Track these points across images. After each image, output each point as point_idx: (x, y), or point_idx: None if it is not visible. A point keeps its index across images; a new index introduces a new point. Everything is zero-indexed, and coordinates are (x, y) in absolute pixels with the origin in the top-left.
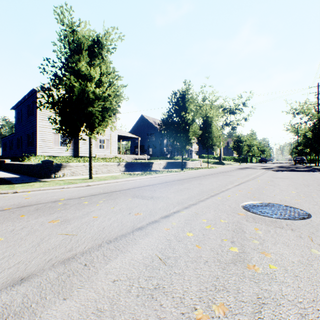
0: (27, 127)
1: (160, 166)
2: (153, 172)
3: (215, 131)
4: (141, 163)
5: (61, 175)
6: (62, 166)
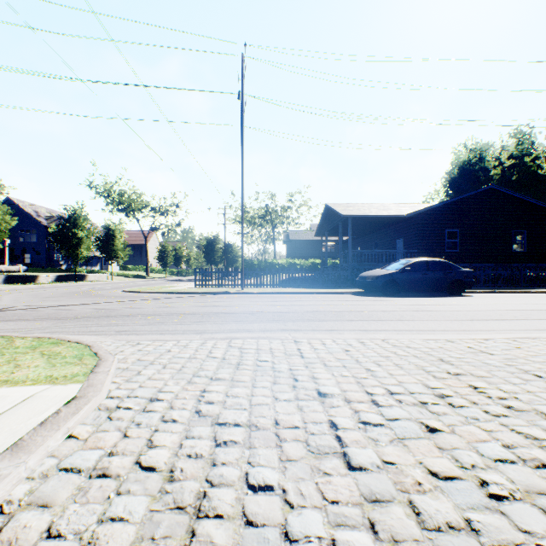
0: None
1: (49, 279)
2: (42, 283)
3: (119, 244)
4: (24, 275)
5: None
6: None
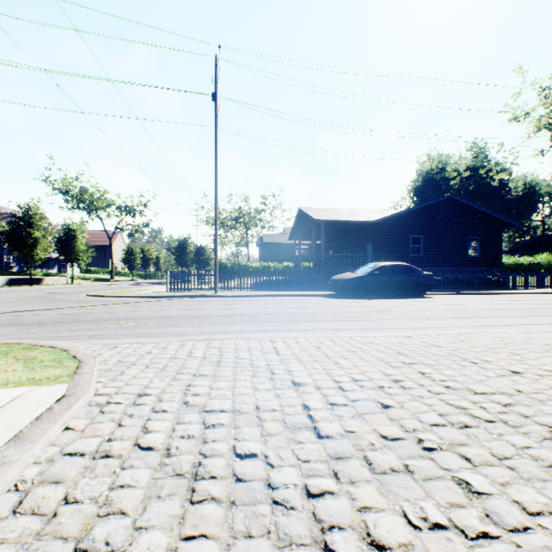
0: None
1: None
2: None
3: (81, 245)
4: None
5: None
6: None
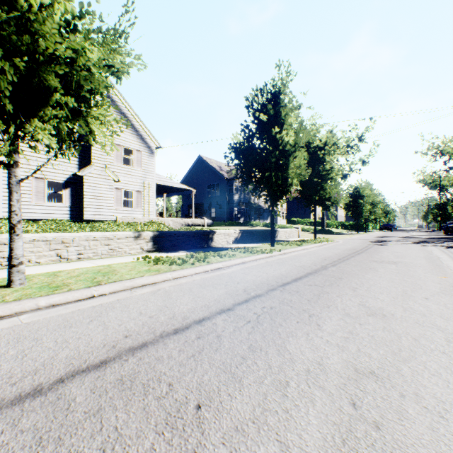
0: None
1: (228, 238)
2: (213, 255)
3: (329, 173)
4: (189, 232)
5: None
6: None
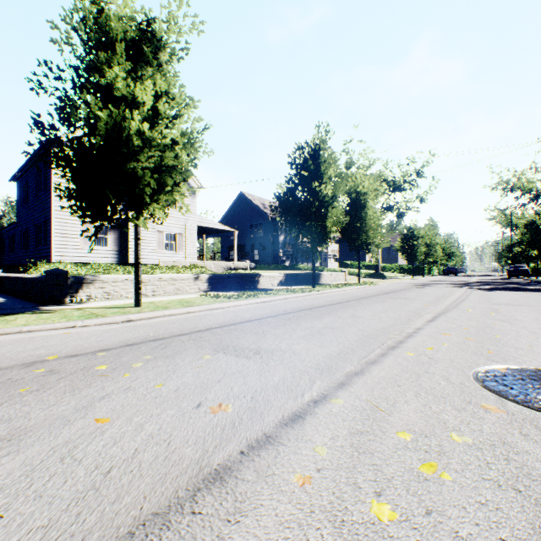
0: (37, 211)
1: (273, 281)
2: (261, 293)
3: (372, 218)
4: (238, 275)
5: (84, 299)
6: (86, 281)
